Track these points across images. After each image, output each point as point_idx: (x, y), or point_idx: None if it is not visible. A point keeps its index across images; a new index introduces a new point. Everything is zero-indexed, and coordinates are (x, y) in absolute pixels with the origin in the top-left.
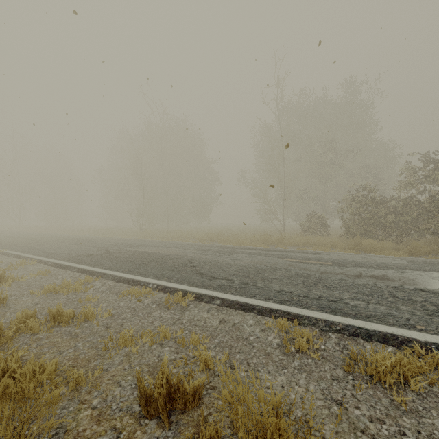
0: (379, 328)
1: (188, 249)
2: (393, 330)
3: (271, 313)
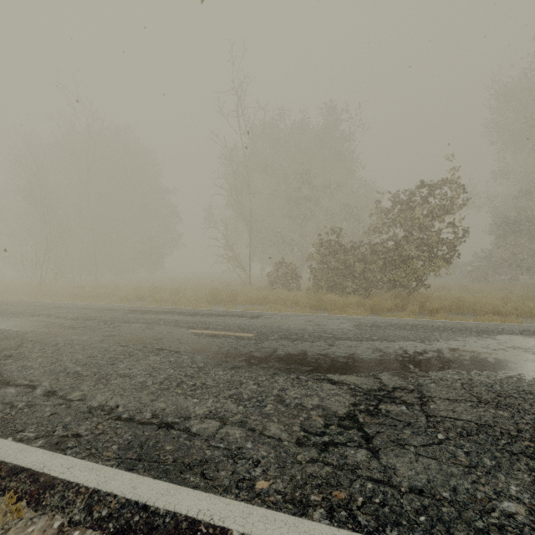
0: (179, 506)
1: (63, 318)
2: (202, 508)
3: (5, 479)
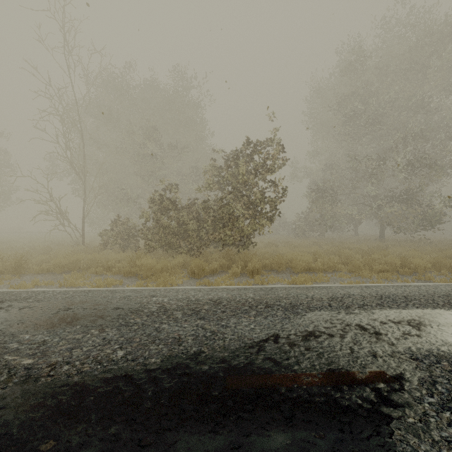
0: None
1: None
2: None
3: None
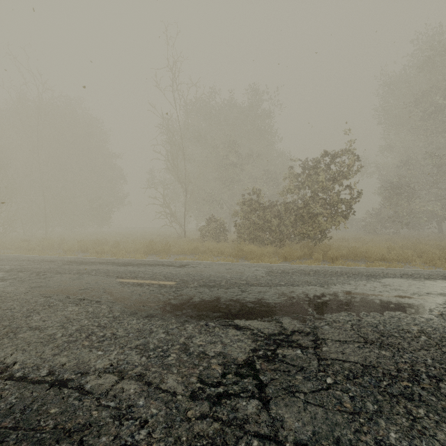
0: None
1: None
2: None
3: None
